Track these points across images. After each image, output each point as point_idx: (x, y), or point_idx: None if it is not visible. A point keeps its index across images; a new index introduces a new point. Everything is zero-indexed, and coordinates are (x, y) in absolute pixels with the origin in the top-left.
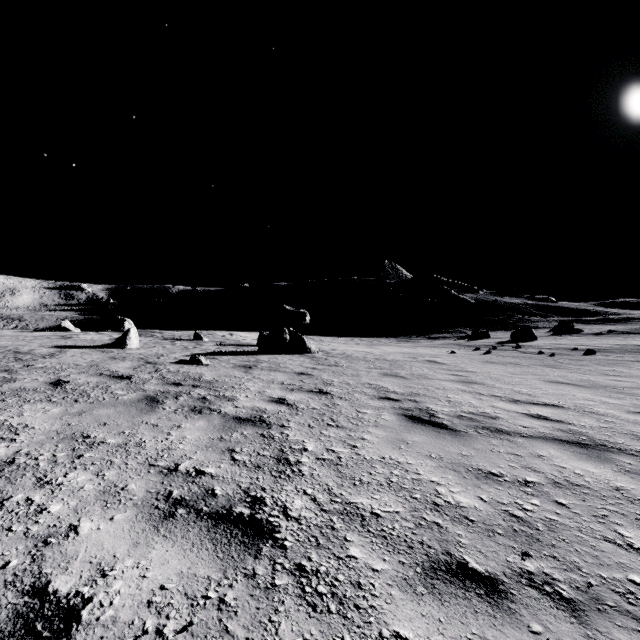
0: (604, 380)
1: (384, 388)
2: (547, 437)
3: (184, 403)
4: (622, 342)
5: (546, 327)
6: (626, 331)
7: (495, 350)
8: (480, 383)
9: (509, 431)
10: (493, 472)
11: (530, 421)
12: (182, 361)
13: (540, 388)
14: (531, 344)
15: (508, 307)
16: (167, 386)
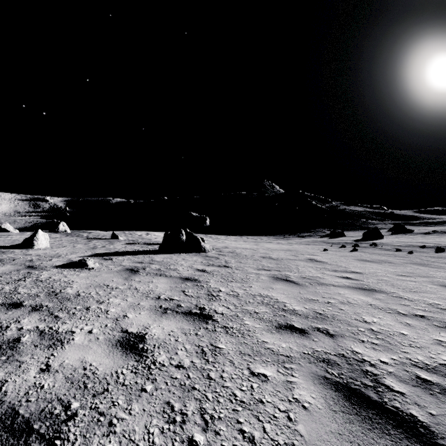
0: None
1: (280, 304)
2: None
3: None
4: None
5: (384, 228)
6: None
7: (358, 247)
8: (380, 291)
9: None
10: None
11: None
12: (70, 263)
13: None
14: (382, 242)
15: (354, 213)
16: None
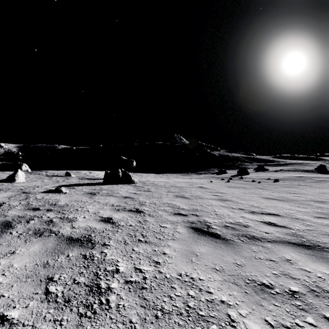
0: (290, 196)
1: (177, 206)
2: (283, 241)
3: (32, 226)
4: (288, 175)
5: (252, 168)
6: (287, 169)
7: (231, 180)
8: (230, 200)
9: (259, 237)
10: (265, 283)
11: (267, 227)
12: (49, 190)
13: (262, 202)
14: (247, 176)
15: (234, 158)
16: (26, 211)
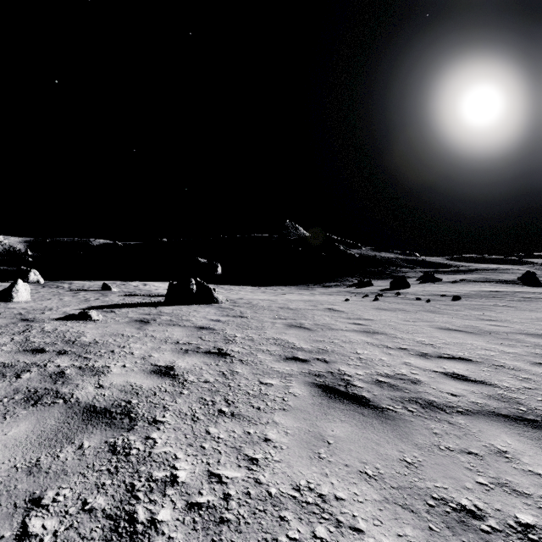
0: (484, 325)
1: (290, 344)
2: (486, 411)
3: (23, 385)
4: (474, 289)
5: (414, 277)
6: (473, 280)
7: (381, 297)
8: (382, 333)
9: (441, 404)
10: (465, 505)
11: (453, 384)
12: (69, 316)
13: (437, 336)
14: (407, 291)
15: (384, 260)
16: (20, 355)
